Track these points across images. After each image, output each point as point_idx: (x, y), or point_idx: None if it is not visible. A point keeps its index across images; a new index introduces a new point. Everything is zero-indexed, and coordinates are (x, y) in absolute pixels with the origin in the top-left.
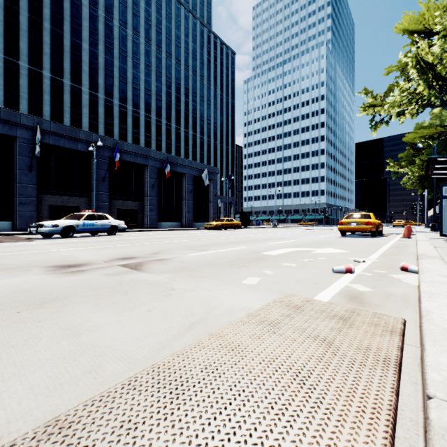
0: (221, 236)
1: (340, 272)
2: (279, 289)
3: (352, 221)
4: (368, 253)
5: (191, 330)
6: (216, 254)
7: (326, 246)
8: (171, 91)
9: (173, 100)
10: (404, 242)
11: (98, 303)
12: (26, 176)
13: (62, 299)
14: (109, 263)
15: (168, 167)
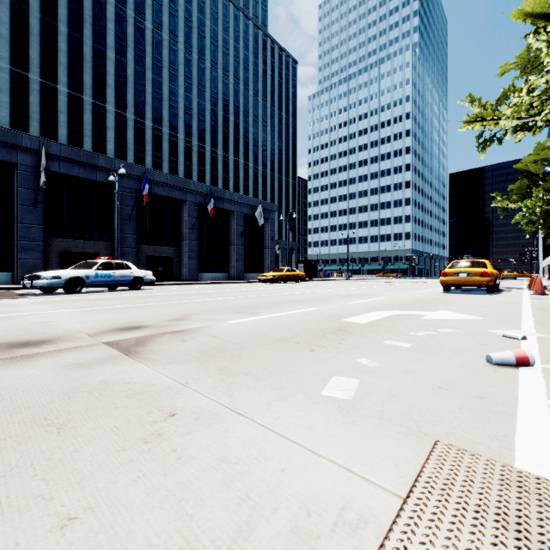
0: (280, 291)
1: (505, 363)
2: (409, 417)
3: (460, 270)
4: (511, 319)
5: None
6: (272, 321)
7: (434, 307)
8: (217, 110)
9: (220, 120)
10: (543, 300)
11: None
12: (30, 214)
13: None
14: (93, 339)
15: (212, 203)
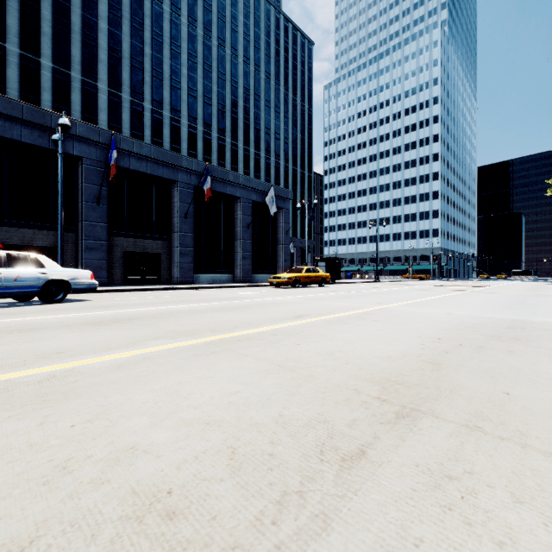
0: (307, 309)
1: None
2: None
3: None
4: None
5: None
6: None
7: None
8: (225, 93)
9: (228, 105)
10: None
11: None
12: None
13: None
14: None
15: (208, 182)
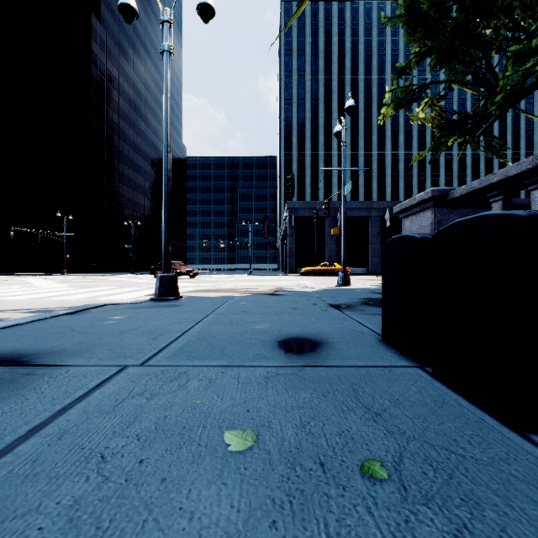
0: None
1: None
2: None
3: None
4: None
5: None
6: None
7: None
8: None
9: None
10: None
11: None
12: (375, 239)
13: None
14: None
15: None
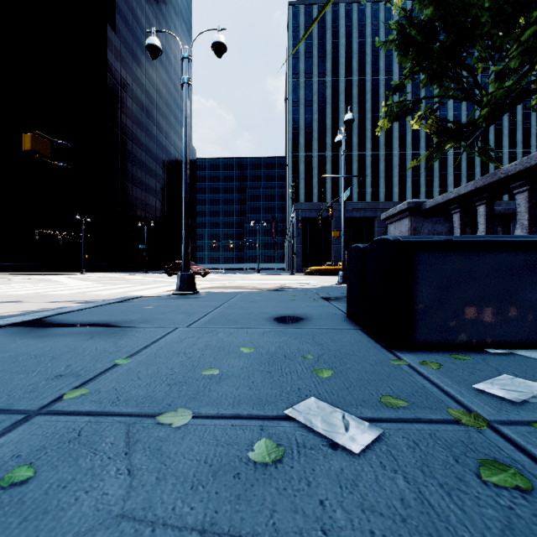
0: None
1: None
2: None
3: None
4: None
5: None
6: None
7: None
8: None
9: None
10: None
11: None
12: None
13: None
14: None
15: None
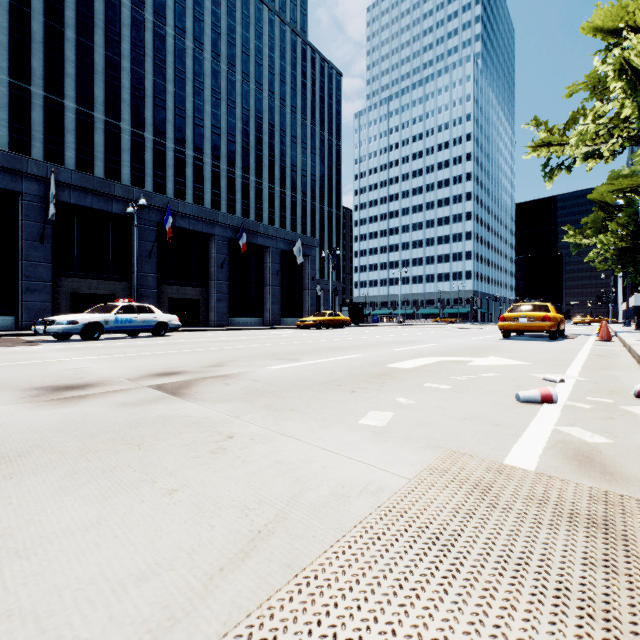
0: (322, 338)
1: (531, 400)
2: (431, 438)
3: (520, 315)
4: (559, 365)
5: (252, 554)
6: (314, 367)
7: (486, 353)
8: (249, 129)
9: (252, 141)
10: (605, 347)
11: (75, 470)
12: (37, 250)
13: (11, 461)
14: (135, 383)
15: (244, 238)
